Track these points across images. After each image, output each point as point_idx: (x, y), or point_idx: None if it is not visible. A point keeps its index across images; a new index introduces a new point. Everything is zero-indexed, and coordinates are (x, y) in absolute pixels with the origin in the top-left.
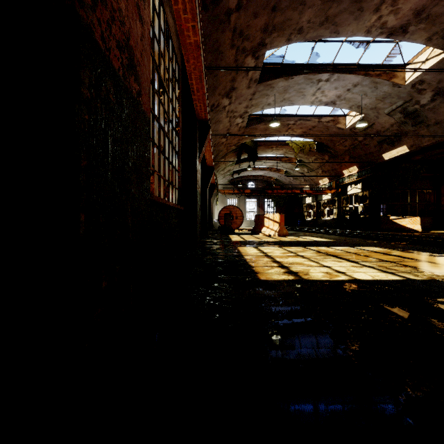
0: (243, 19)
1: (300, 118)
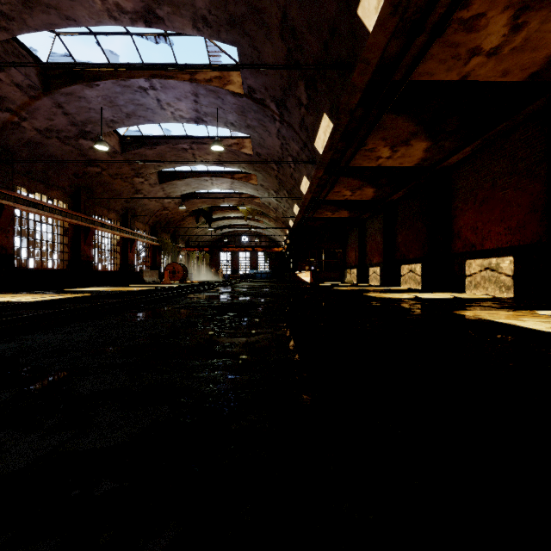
0: (113, 171)
1: (225, 195)
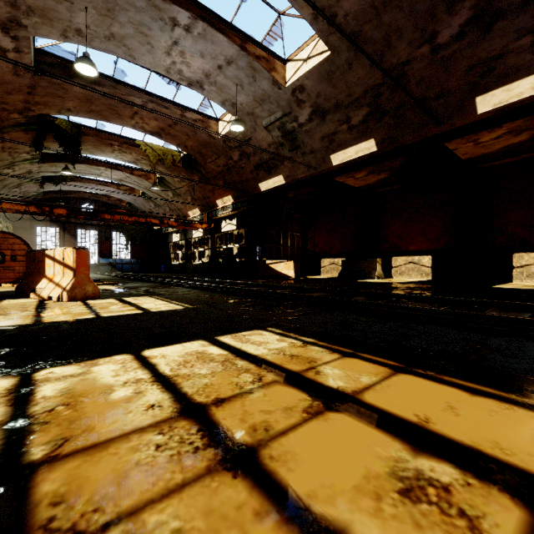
0: None
1: (153, 99)
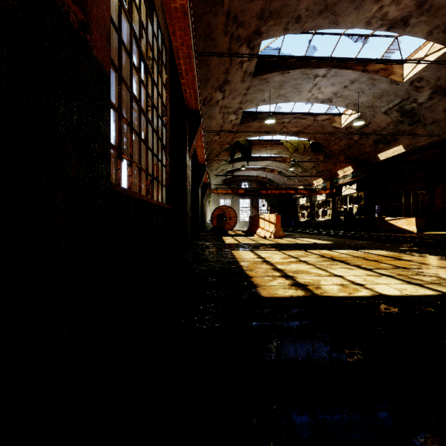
0: (238, 1)
1: (295, 116)
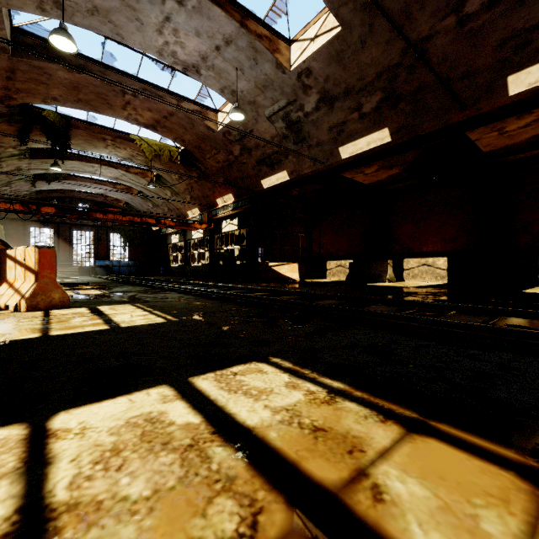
0: None
1: (146, 87)
